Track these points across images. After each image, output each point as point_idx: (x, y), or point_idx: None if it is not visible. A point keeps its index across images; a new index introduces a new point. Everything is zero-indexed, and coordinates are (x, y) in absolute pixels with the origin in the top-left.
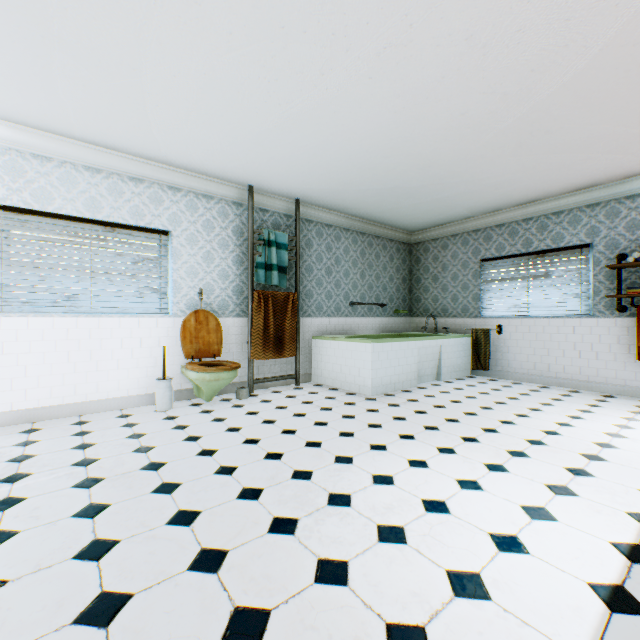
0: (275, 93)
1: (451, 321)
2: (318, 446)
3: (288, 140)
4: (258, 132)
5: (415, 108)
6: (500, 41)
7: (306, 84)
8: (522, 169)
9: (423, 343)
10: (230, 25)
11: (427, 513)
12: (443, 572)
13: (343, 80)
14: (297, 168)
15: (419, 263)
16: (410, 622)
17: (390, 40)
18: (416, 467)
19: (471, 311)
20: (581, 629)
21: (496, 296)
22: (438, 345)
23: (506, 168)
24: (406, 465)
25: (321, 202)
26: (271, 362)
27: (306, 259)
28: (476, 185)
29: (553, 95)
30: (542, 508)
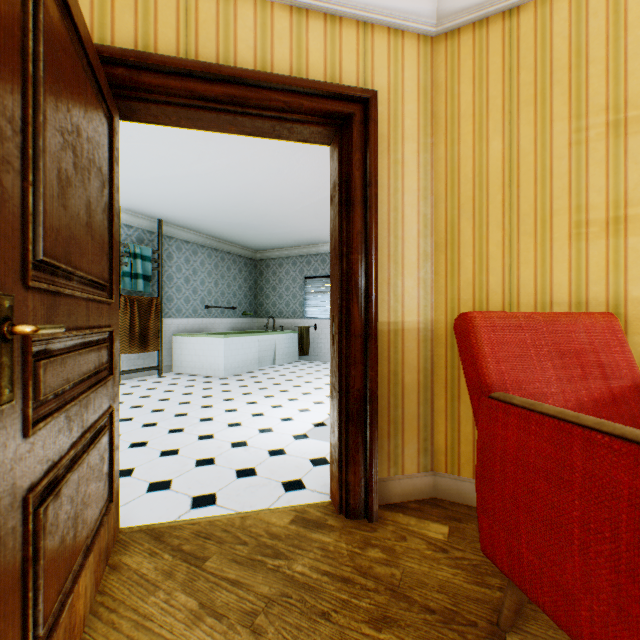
0: (156, 165)
1: (286, 321)
2: (189, 403)
3: (161, 187)
4: (136, 179)
5: (253, 188)
6: (295, 174)
7: (180, 165)
8: (322, 225)
9: (263, 337)
10: (133, 134)
11: (254, 417)
12: (257, 429)
13: (206, 169)
14: (165, 202)
15: (263, 276)
16: (241, 440)
17: (236, 161)
18: (251, 404)
19: (299, 314)
20: (302, 431)
21: (314, 304)
22: (275, 339)
23: (313, 223)
24: (245, 404)
25: (182, 224)
26: (136, 356)
27: (168, 269)
28: (297, 229)
29: (327, 197)
30: (307, 408)
